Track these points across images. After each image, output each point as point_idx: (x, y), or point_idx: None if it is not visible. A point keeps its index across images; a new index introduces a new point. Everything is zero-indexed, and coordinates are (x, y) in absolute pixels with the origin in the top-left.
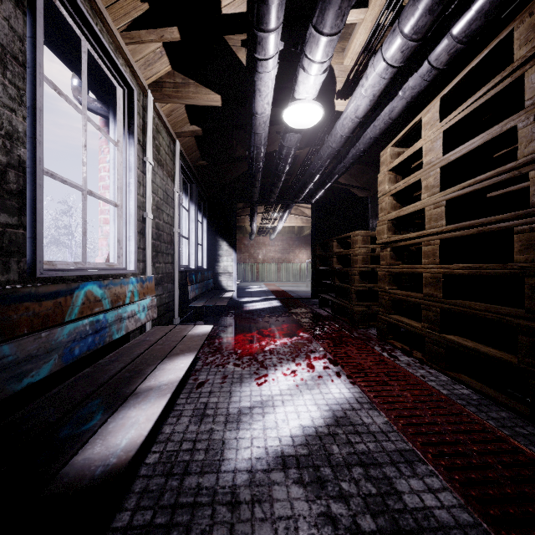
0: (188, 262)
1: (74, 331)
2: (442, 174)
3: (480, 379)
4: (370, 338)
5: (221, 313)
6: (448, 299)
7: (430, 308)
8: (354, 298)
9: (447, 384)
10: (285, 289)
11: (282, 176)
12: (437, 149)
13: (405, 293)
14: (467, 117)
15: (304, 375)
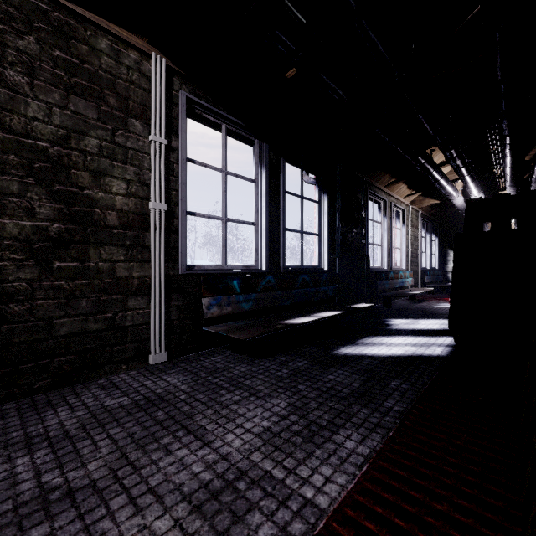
0: (425, 265)
1: (399, 281)
2: None
3: None
4: None
5: (445, 293)
6: None
7: None
8: None
9: None
10: None
11: None
12: None
13: None
14: None
15: None
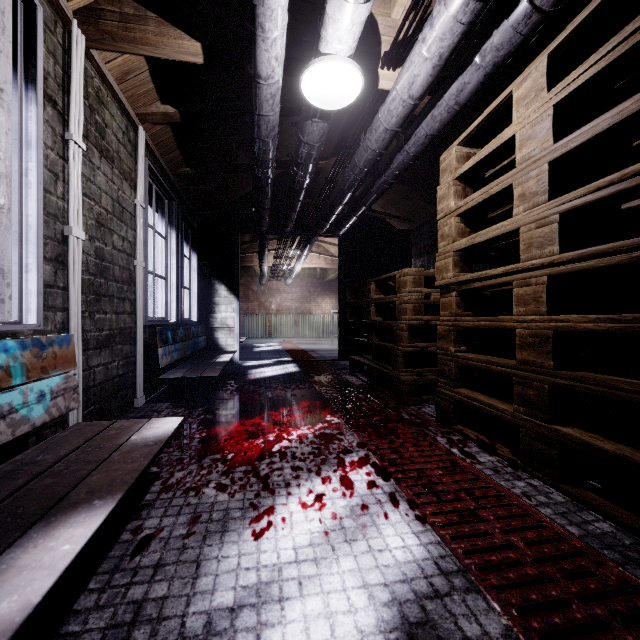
0: (165, 313)
1: None
2: (552, 173)
3: (618, 500)
4: (427, 421)
5: (213, 386)
6: (561, 370)
7: (530, 384)
8: (401, 362)
9: (570, 510)
10: (305, 348)
11: (301, 194)
12: (543, 134)
13: (482, 359)
14: (600, 75)
15: (338, 506)
